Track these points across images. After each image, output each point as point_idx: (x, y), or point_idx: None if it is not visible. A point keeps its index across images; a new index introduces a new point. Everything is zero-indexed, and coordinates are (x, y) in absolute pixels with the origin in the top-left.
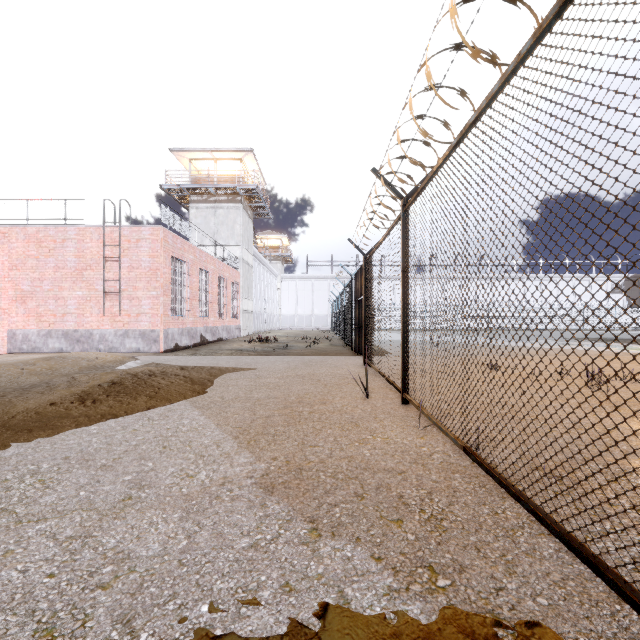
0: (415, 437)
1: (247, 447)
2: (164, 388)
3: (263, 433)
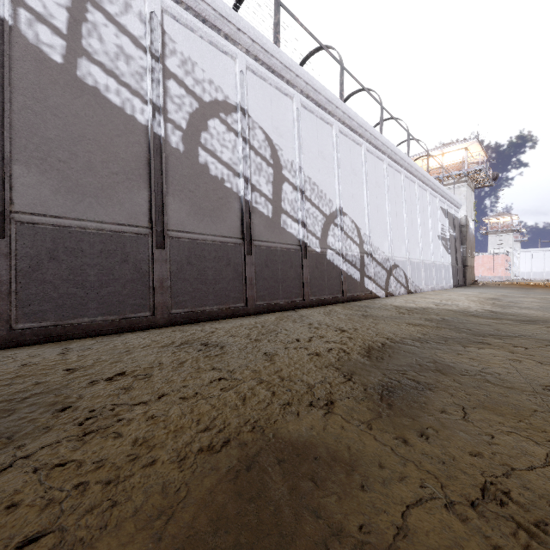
0: None
1: None
2: None
3: None
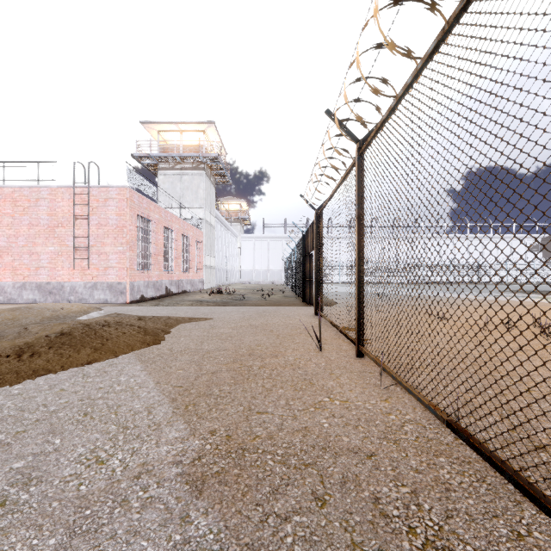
0: (378, 399)
1: (183, 414)
2: (113, 339)
3: (205, 394)
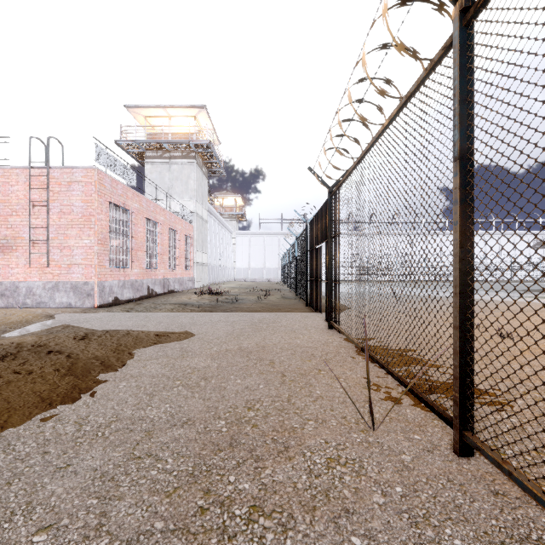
0: None
1: None
2: None
3: None
